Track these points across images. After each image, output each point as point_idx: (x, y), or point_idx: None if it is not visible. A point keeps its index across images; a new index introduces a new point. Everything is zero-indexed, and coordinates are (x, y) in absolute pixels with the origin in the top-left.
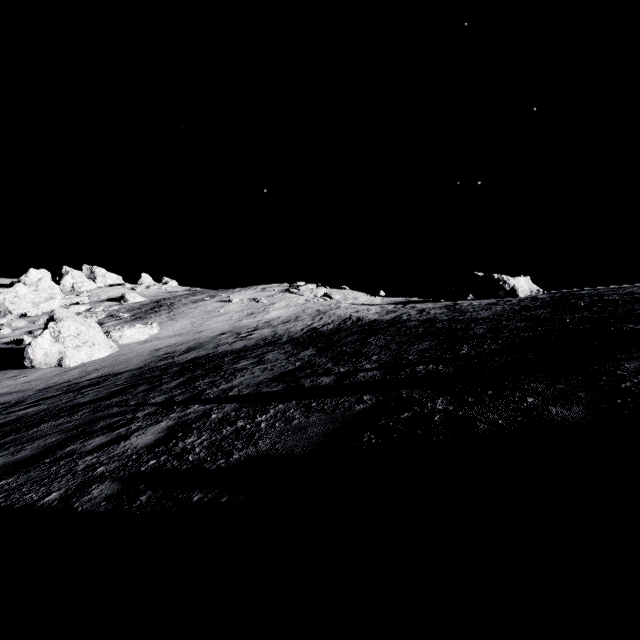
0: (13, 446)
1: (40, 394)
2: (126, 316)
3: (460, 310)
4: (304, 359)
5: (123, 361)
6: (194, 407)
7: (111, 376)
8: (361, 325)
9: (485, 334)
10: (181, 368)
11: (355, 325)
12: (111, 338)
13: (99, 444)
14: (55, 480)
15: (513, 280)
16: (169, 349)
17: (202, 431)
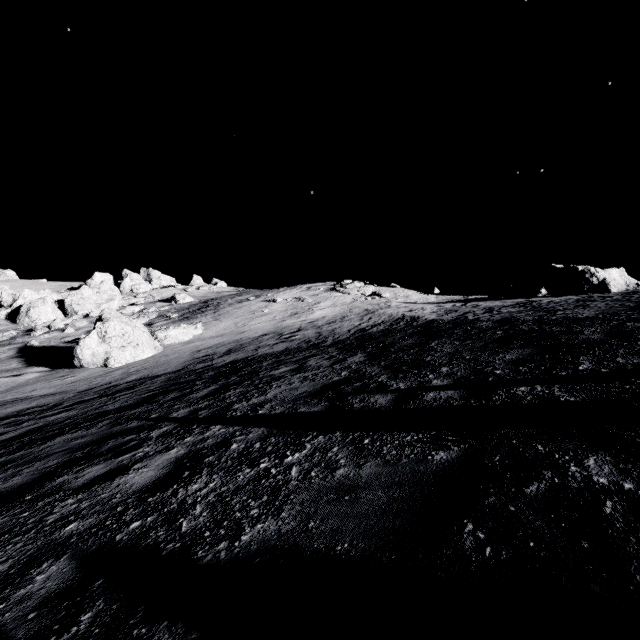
0: (13, 467)
1: (78, 396)
2: (175, 316)
3: (543, 308)
4: (351, 367)
5: (164, 363)
6: (215, 429)
7: (148, 379)
8: (417, 326)
9: (607, 340)
10: (217, 373)
11: (410, 326)
12: (156, 338)
13: (92, 477)
14: (13, 539)
15: (603, 272)
16: (209, 350)
17: (213, 472)
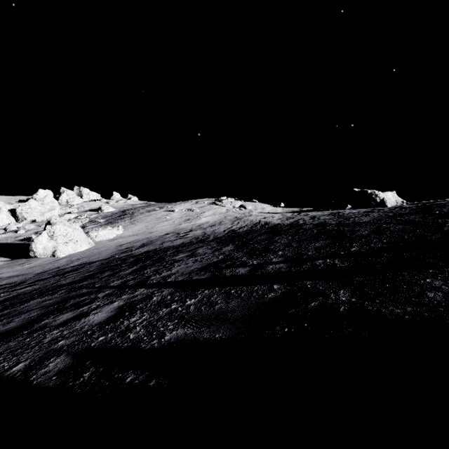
0: (6, 318)
1: (37, 277)
2: (101, 221)
3: (344, 216)
4: (225, 253)
5: (96, 253)
6: (140, 290)
7: (87, 264)
8: (268, 228)
9: (370, 235)
10: (136, 259)
11: (263, 228)
12: (90, 237)
13: (66, 319)
14: (25, 351)
15: (383, 194)
16: (129, 245)
17: (144, 311)
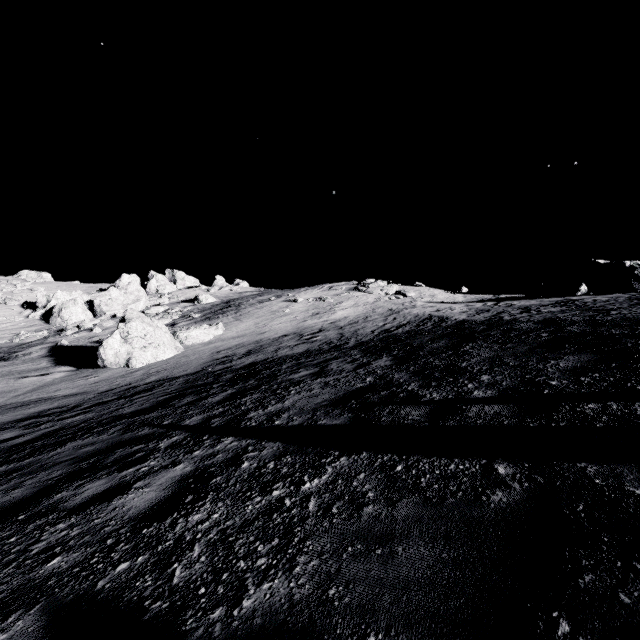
0: (18, 476)
1: (98, 398)
2: (197, 316)
3: (591, 307)
4: (377, 372)
5: (183, 363)
6: (226, 441)
7: (167, 380)
8: (446, 327)
9: None
10: (235, 375)
11: (438, 327)
12: (178, 339)
13: (91, 496)
14: None
15: None
16: (229, 351)
17: (219, 498)
